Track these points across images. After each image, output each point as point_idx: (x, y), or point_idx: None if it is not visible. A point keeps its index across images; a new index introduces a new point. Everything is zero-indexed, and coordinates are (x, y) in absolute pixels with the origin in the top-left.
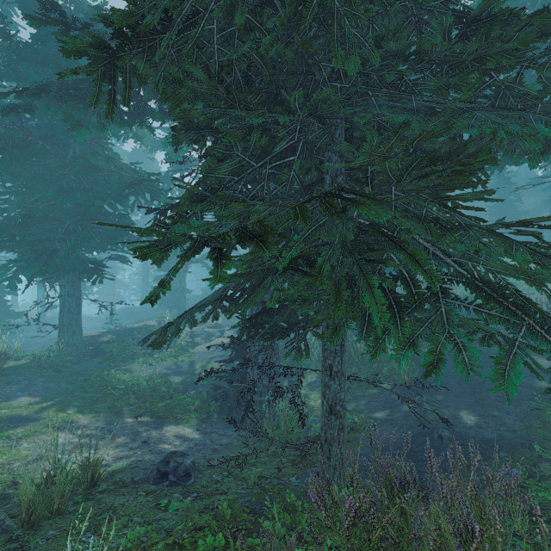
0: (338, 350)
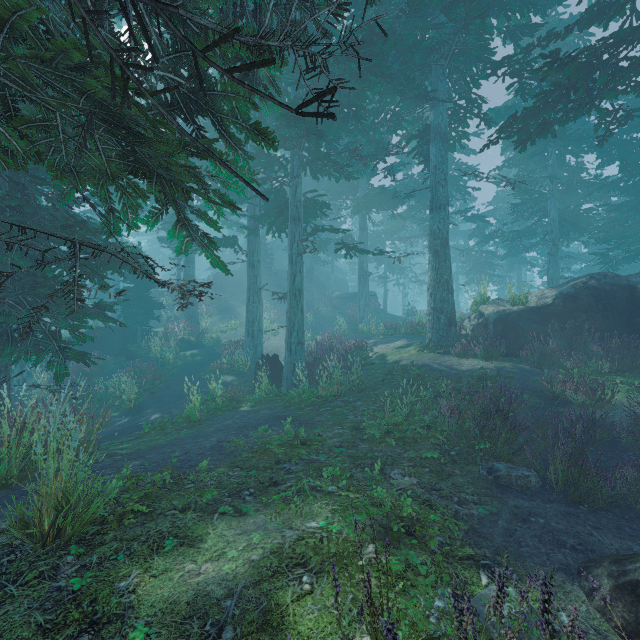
0: (4, 370)
